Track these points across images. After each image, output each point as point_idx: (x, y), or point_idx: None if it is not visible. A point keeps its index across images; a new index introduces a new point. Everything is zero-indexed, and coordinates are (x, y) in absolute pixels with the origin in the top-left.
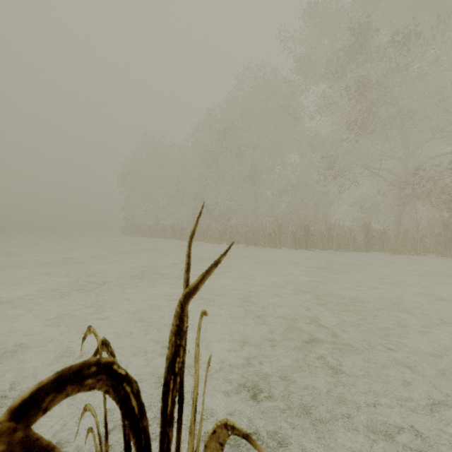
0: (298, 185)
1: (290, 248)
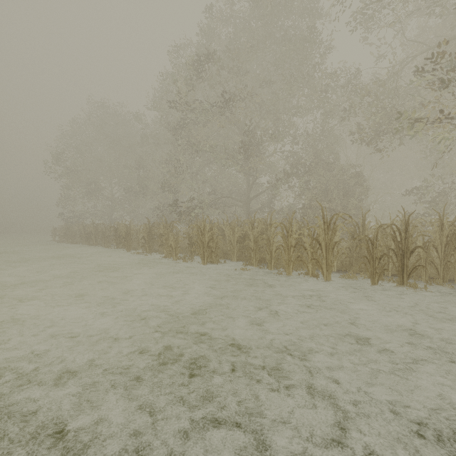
0: (315, 163)
1: (350, 276)
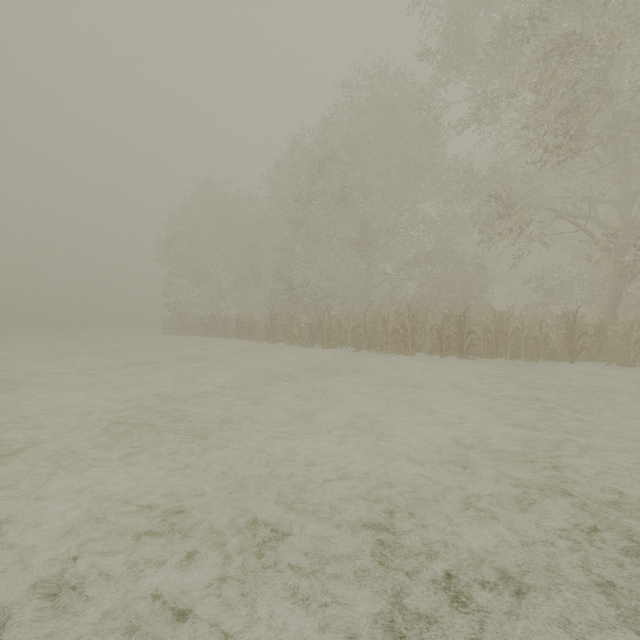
0: (436, 253)
1: (431, 354)
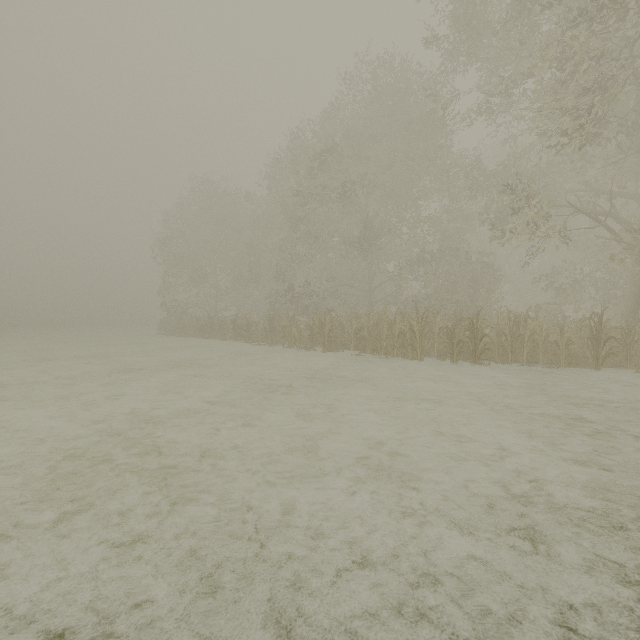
0: (441, 251)
1: (441, 359)
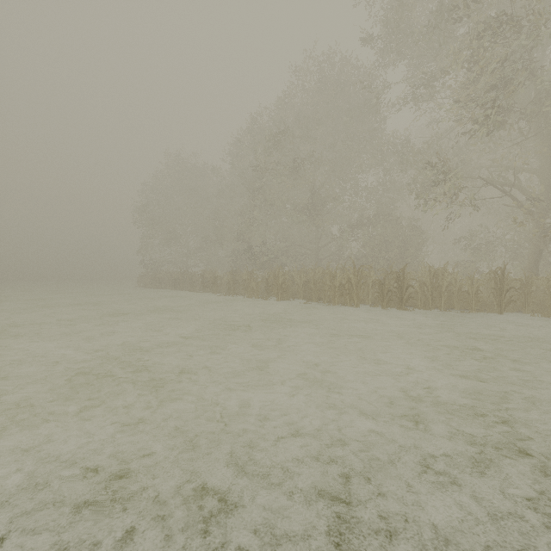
0: (377, 217)
1: (373, 306)
